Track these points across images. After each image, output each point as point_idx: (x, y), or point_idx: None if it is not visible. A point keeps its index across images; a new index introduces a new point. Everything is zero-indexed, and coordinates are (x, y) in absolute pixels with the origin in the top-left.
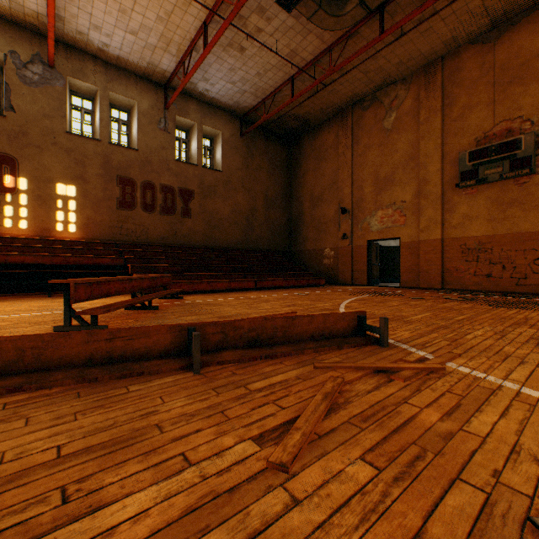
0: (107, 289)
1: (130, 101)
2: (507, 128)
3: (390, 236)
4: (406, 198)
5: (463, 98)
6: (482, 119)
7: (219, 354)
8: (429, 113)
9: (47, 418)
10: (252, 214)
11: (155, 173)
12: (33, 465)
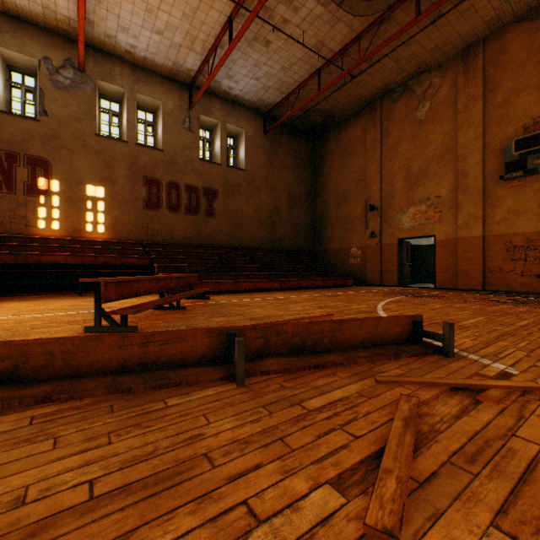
0: (136, 288)
1: (155, 102)
2: None
3: (423, 233)
4: (441, 193)
5: (508, 82)
6: (530, 103)
7: (261, 363)
8: (468, 100)
9: (77, 440)
10: (275, 213)
11: (180, 173)
12: (60, 509)
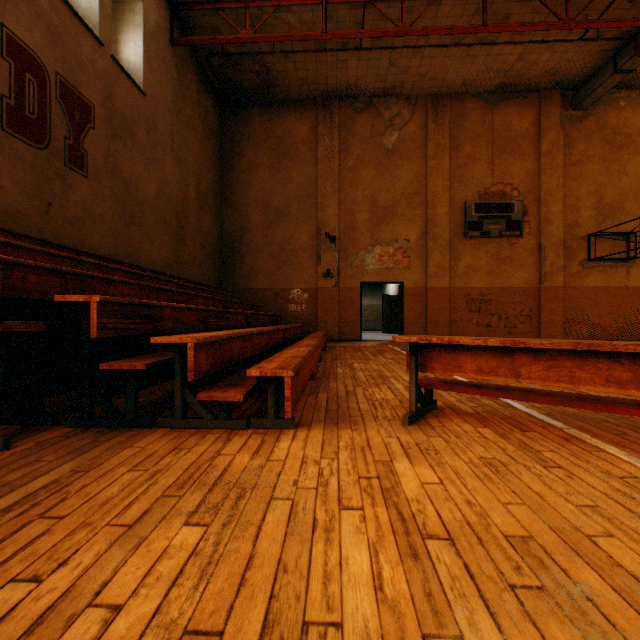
0: None
1: None
2: (502, 191)
3: (392, 279)
4: (411, 237)
5: (468, 148)
6: (483, 174)
7: None
8: (437, 149)
9: None
10: (184, 210)
11: None
12: None
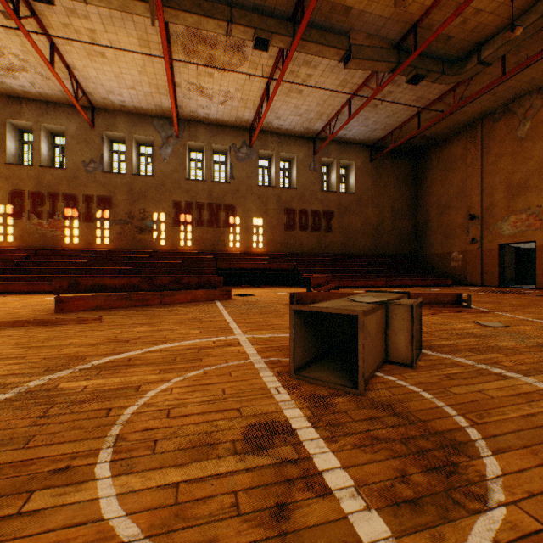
0: (317, 281)
1: (291, 155)
2: None
3: (523, 239)
4: (542, 203)
5: None
6: None
7: None
8: None
9: None
10: (379, 225)
11: (307, 202)
12: None
